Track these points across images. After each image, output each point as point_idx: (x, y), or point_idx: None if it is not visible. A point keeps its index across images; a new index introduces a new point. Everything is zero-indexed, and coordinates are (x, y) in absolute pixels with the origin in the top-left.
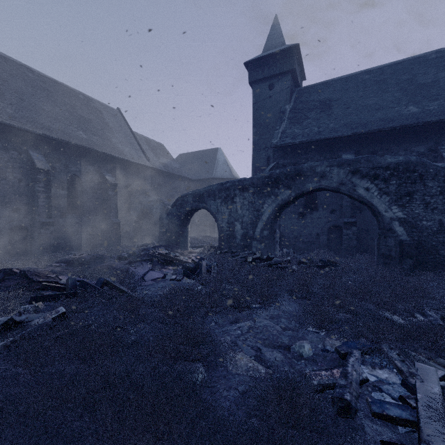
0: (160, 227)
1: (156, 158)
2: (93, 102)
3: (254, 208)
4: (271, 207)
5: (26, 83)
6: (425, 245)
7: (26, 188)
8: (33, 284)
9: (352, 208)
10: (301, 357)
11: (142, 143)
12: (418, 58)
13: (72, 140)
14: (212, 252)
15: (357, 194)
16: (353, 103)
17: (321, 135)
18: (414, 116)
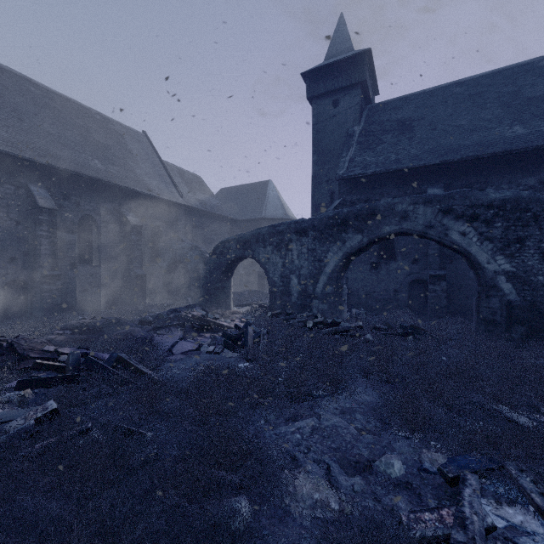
0: (195, 281)
1: (192, 194)
2: (112, 124)
3: (315, 258)
4: (337, 256)
5: (27, 100)
6: (542, 308)
7: (25, 232)
8: (23, 361)
9: (441, 257)
10: (389, 480)
11: (173, 175)
12: (524, 66)
13: (85, 171)
14: (261, 313)
15: (449, 240)
16: (441, 123)
17: (400, 163)
18: (520, 139)
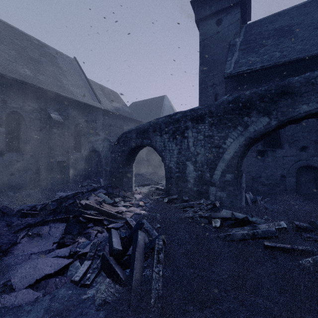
0: (106, 166)
1: (109, 102)
2: (48, 48)
3: (212, 144)
4: (237, 142)
5: None
6: None
7: None
8: None
9: None
10: None
11: (96, 89)
12: None
13: (12, 74)
14: (158, 197)
15: None
16: None
17: (288, 57)
18: None
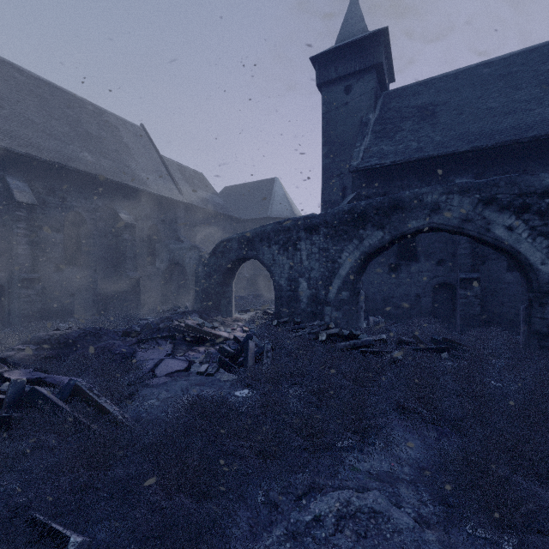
0: (194, 284)
1: (193, 191)
2: (107, 115)
3: (328, 259)
4: (353, 256)
5: (10, 86)
6: None
7: (2, 230)
8: None
9: (473, 257)
10: None
11: (173, 171)
12: None
13: (72, 163)
14: (265, 321)
15: (492, 236)
16: (468, 106)
17: (423, 152)
18: None
